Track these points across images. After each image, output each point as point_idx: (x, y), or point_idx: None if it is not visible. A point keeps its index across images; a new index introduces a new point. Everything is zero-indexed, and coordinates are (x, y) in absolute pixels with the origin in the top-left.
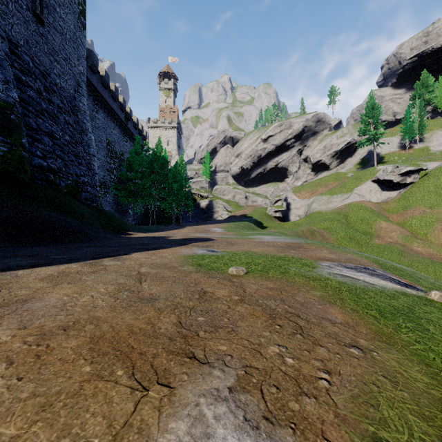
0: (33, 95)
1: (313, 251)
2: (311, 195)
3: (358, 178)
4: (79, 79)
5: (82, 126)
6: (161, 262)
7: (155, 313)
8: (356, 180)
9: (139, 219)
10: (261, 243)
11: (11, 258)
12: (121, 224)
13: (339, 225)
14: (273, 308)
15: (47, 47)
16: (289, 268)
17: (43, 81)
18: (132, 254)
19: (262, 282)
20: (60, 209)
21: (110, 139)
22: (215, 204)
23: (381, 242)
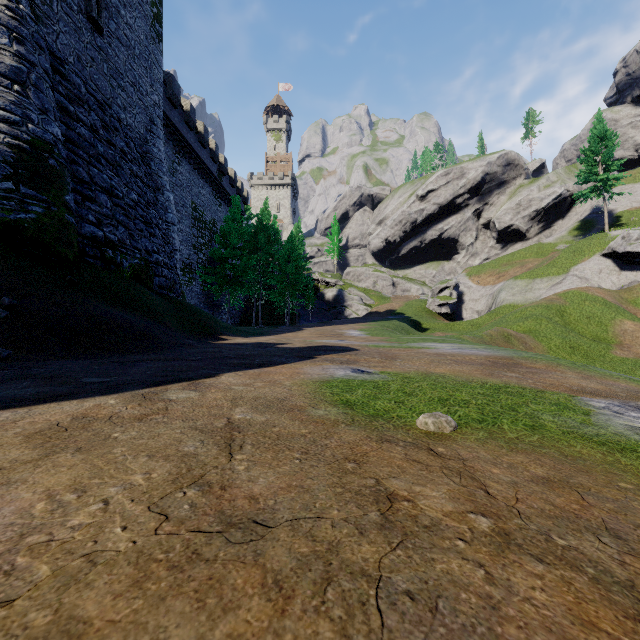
0: (85, 134)
1: (548, 373)
2: (498, 279)
3: (578, 251)
4: (153, 113)
5: (157, 181)
6: (272, 396)
7: (266, 610)
8: (574, 254)
9: (237, 318)
10: (440, 356)
11: (13, 382)
12: (210, 323)
13: (550, 326)
14: (624, 579)
15: (108, 67)
16: (538, 416)
17: (100, 114)
18: (221, 376)
19: (508, 456)
20: (119, 301)
21: (198, 202)
22: (348, 294)
23: (627, 354)
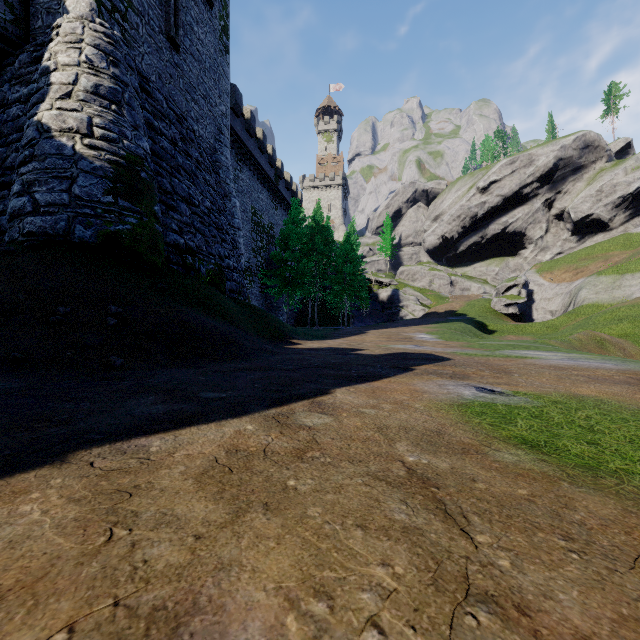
0: (167, 147)
1: None
2: (575, 275)
3: None
4: (221, 123)
5: (225, 188)
6: (420, 425)
7: None
8: None
9: (292, 319)
10: (562, 370)
11: (139, 396)
12: (279, 327)
13: None
14: None
15: (183, 83)
16: None
17: (178, 127)
18: (334, 392)
19: None
20: (202, 306)
21: (257, 207)
22: (403, 294)
23: None
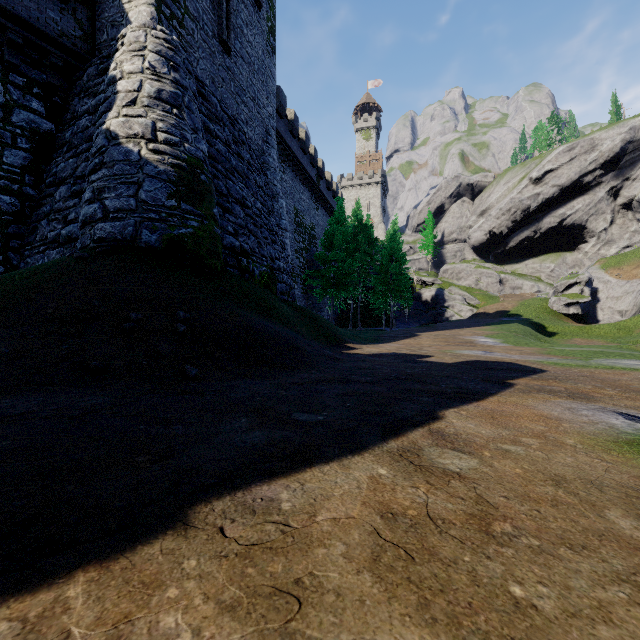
0: (222, 149)
1: None
2: None
3: None
4: (268, 124)
5: (272, 189)
6: (606, 477)
7: None
8: None
9: (333, 320)
10: None
11: (231, 418)
12: (332, 330)
13: None
14: None
15: (234, 86)
16: None
17: (231, 130)
18: (446, 417)
19: None
20: (260, 310)
21: (299, 207)
22: (448, 294)
23: None
